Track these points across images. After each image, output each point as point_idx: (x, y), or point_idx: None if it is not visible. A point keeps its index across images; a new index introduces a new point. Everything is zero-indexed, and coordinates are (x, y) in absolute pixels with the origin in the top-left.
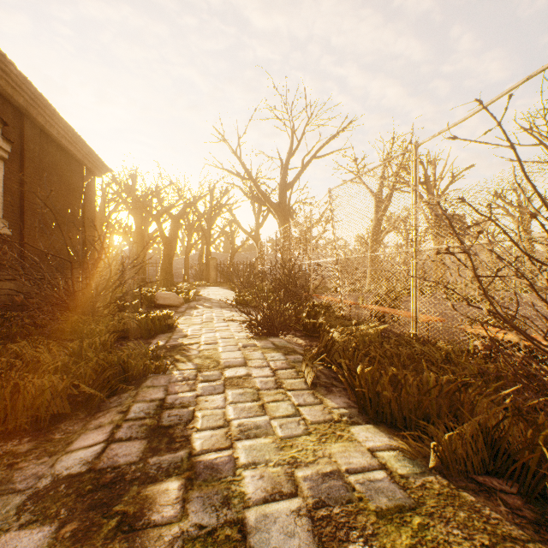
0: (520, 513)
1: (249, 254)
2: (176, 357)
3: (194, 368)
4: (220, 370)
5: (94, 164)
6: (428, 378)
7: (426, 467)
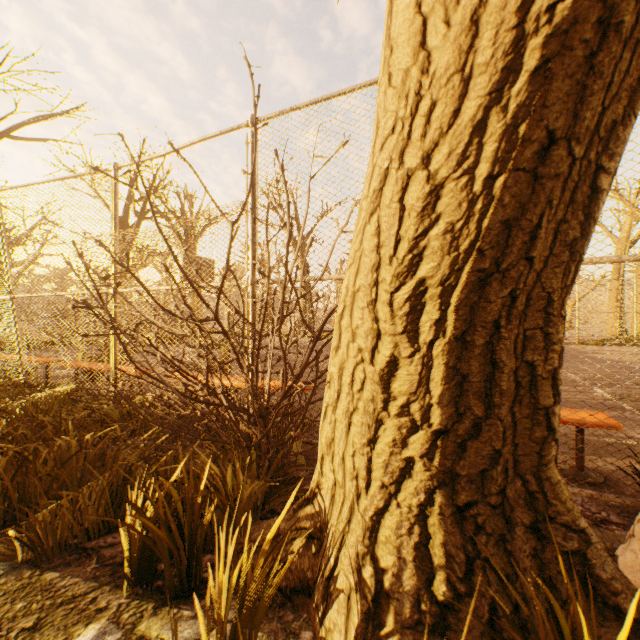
0: (111, 561)
1: None
2: None
3: None
4: None
5: None
6: (71, 446)
7: (15, 565)
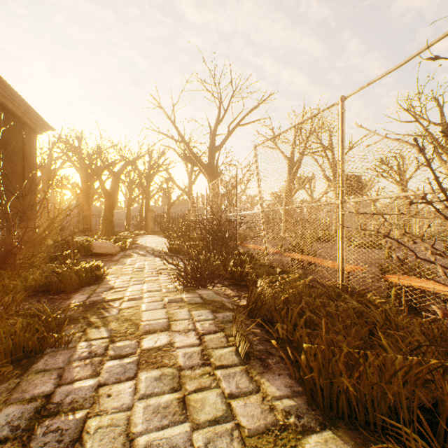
0: None
1: (183, 207)
2: (90, 320)
3: (107, 337)
4: (137, 338)
5: (34, 122)
6: (392, 358)
7: None
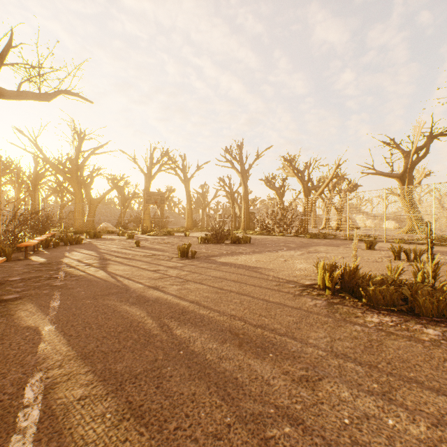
0: None
1: None
2: None
3: None
4: None
5: None
6: None
7: None
